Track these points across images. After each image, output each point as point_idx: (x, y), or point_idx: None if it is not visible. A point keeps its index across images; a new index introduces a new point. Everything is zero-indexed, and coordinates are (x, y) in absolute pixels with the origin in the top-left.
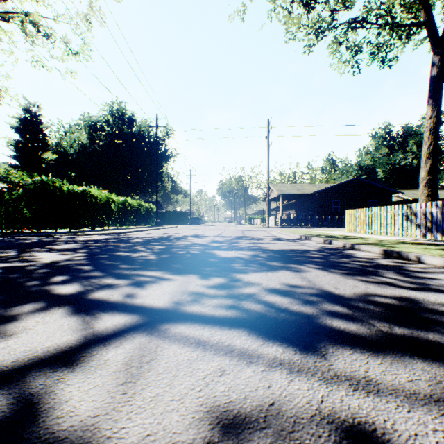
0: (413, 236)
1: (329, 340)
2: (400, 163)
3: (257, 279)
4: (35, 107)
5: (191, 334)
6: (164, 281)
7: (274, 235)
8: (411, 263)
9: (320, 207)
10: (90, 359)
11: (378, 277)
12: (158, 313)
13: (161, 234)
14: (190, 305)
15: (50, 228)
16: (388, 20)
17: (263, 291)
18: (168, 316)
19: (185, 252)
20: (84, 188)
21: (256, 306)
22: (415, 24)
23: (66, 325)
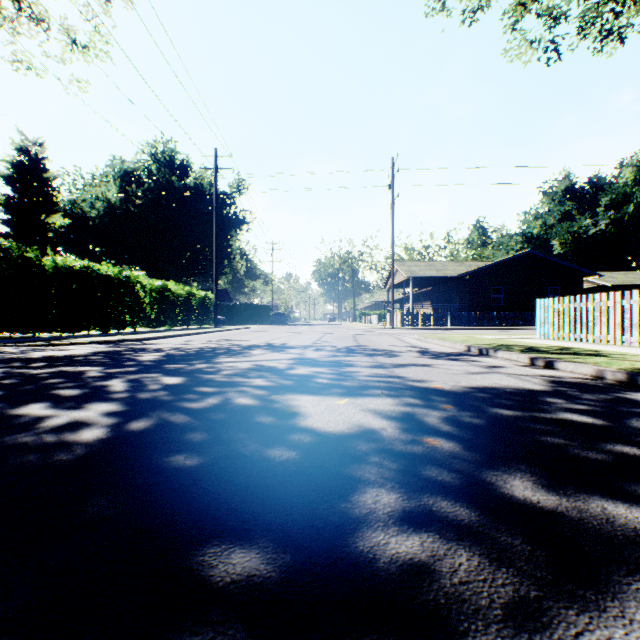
0: None
1: None
2: (588, 231)
3: None
4: (36, 145)
5: None
6: None
7: (412, 344)
8: None
9: (473, 296)
10: None
11: None
12: None
13: (210, 343)
14: None
15: (19, 331)
16: None
17: None
18: None
19: (216, 401)
20: (86, 263)
21: None
22: None
23: None
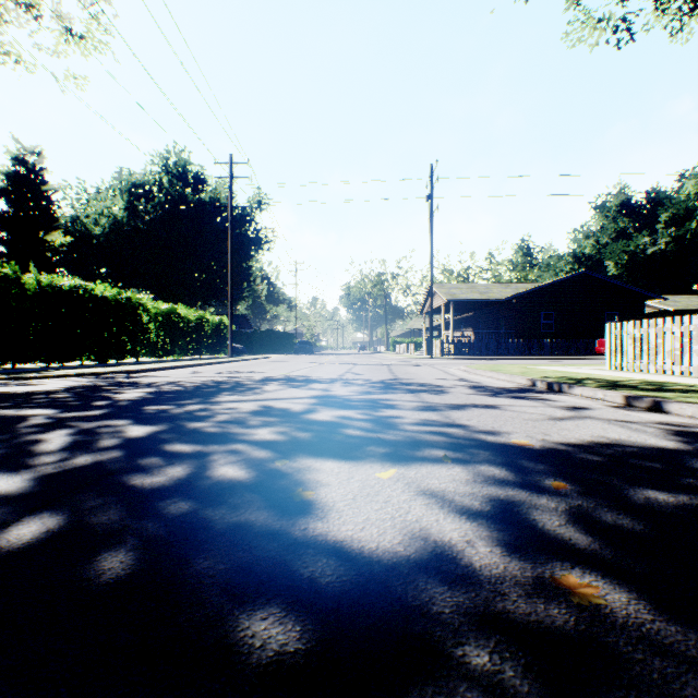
0: None
1: None
2: (646, 251)
3: None
4: (33, 155)
5: None
6: None
7: (460, 377)
8: None
9: (520, 322)
10: None
11: None
12: None
13: (218, 375)
14: None
15: None
16: None
17: None
18: None
19: (187, 473)
20: (76, 282)
21: None
22: None
23: None
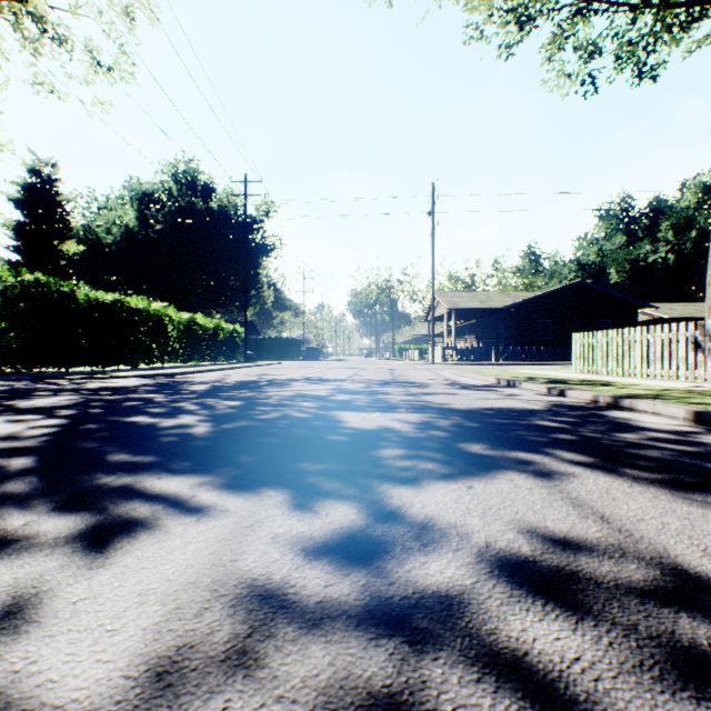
0: (709, 380)
1: None
2: (647, 259)
3: (449, 509)
4: (48, 166)
5: None
6: (181, 520)
7: (447, 378)
8: None
9: (519, 330)
10: None
11: None
12: None
13: (248, 377)
14: (206, 704)
15: (54, 366)
16: None
17: (487, 575)
18: None
19: (278, 415)
20: (117, 296)
21: None
22: (701, 1)
23: None
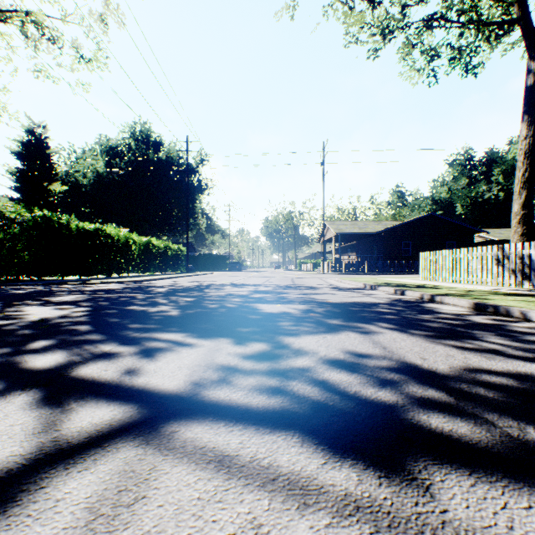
0: (506, 284)
1: (432, 456)
2: (483, 196)
3: (311, 344)
4: (40, 128)
5: (211, 442)
6: (183, 348)
7: (331, 284)
8: (514, 321)
9: (387, 249)
10: (31, 499)
11: (477, 342)
12: (166, 402)
13: (192, 283)
14: (215, 388)
15: (55, 275)
16: (472, 17)
17: (321, 363)
18: (180, 407)
19: (218, 305)
20: (97, 225)
21: (312, 390)
22: (507, 22)
23: (18, 425)
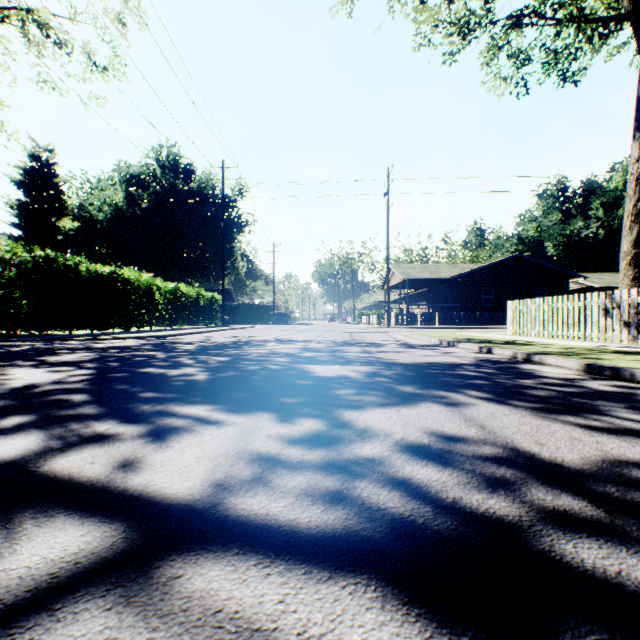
0: (616, 340)
1: (606, 631)
2: (580, 234)
3: (382, 422)
4: (46, 152)
5: (232, 600)
6: (207, 427)
7: (399, 339)
8: None
9: (465, 297)
10: None
11: (605, 418)
12: (169, 518)
13: (228, 338)
14: (246, 493)
15: (61, 329)
16: (572, 11)
17: (398, 451)
18: (191, 527)
19: (258, 367)
20: (113, 268)
21: (389, 497)
22: (615, 18)
23: None
